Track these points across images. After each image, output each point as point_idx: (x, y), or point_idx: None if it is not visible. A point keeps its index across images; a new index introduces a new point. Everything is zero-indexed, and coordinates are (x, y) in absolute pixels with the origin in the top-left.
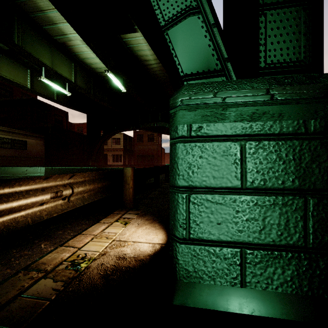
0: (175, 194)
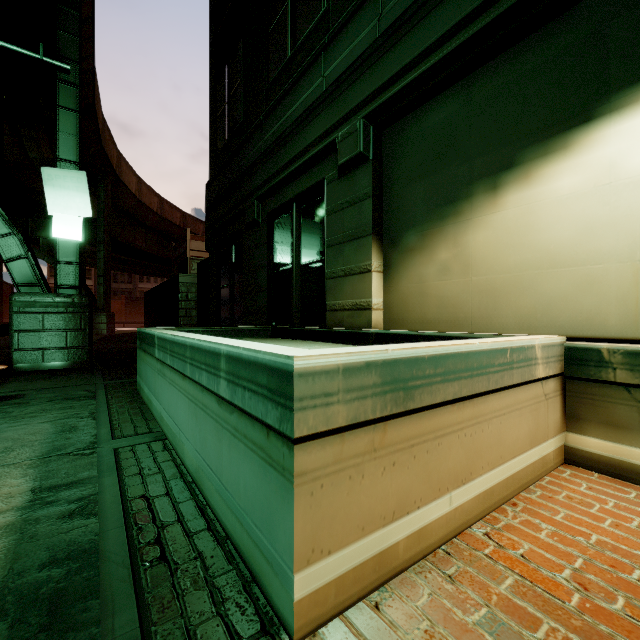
0: (12, 333)
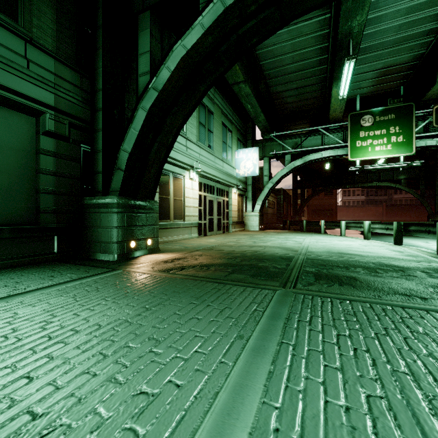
0: None
